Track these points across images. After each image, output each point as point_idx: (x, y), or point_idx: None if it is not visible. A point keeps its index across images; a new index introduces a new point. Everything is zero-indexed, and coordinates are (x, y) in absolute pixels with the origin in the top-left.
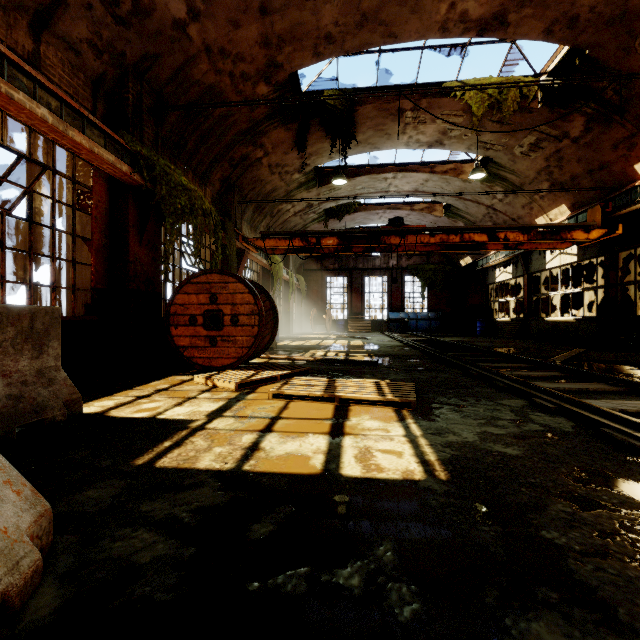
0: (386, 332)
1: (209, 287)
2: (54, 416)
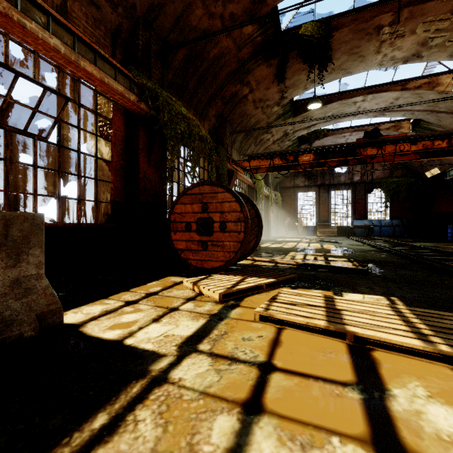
0: (352, 237)
1: (201, 197)
2: (21, 332)
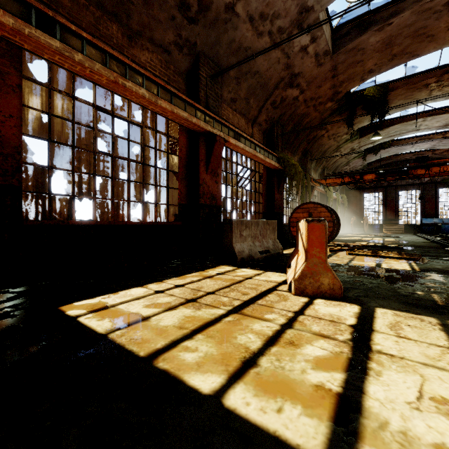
0: (418, 233)
1: (308, 210)
2: (280, 252)
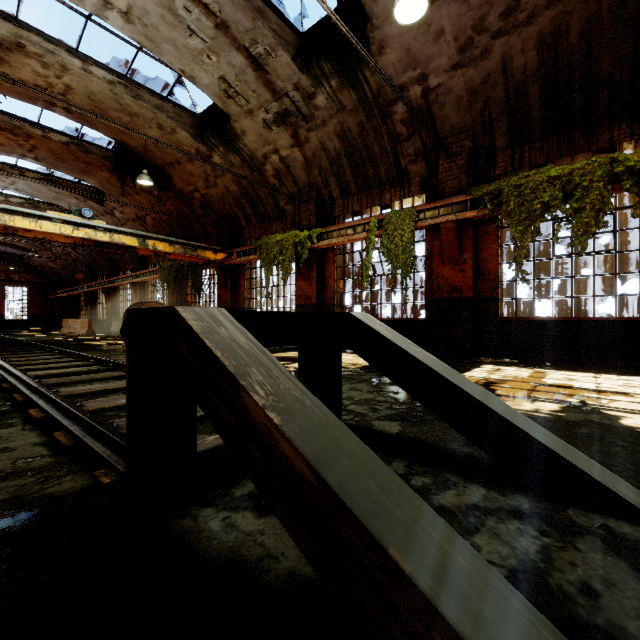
0: None
1: None
2: None
